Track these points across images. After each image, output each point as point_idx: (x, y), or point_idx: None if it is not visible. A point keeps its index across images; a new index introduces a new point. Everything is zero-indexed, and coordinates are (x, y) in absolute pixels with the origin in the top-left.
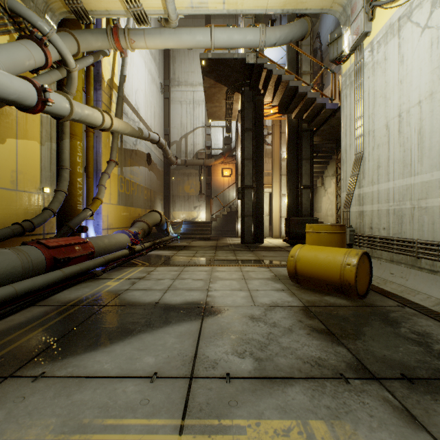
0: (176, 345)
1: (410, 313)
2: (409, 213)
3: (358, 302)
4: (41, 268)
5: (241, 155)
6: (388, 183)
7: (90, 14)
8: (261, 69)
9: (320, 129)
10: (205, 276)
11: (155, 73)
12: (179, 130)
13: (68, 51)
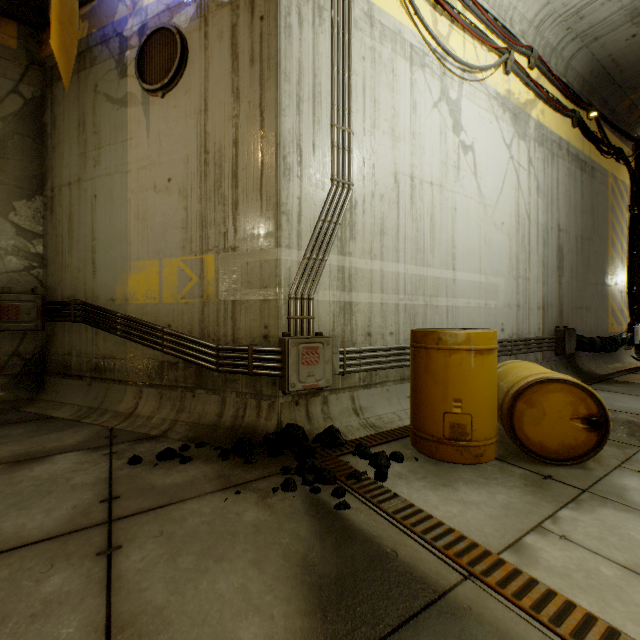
0: None
1: None
2: (422, 311)
3: None
4: None
5: None
6: (398, 266)
7: None
8: None
9: None
10: None
11: None
12: None
13: None
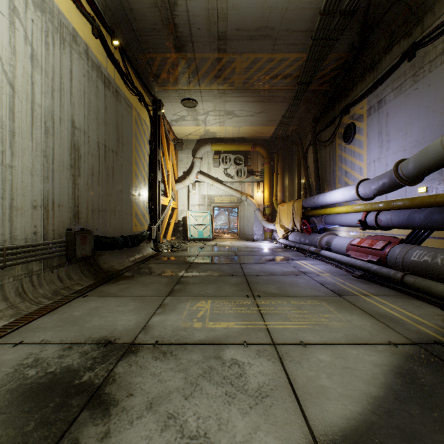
0: (312, 373)
1: None
2: None
3: None
4: None
5: None
6: None
7: None
8: None
9: None
10: None
11: None
12: None
13: None
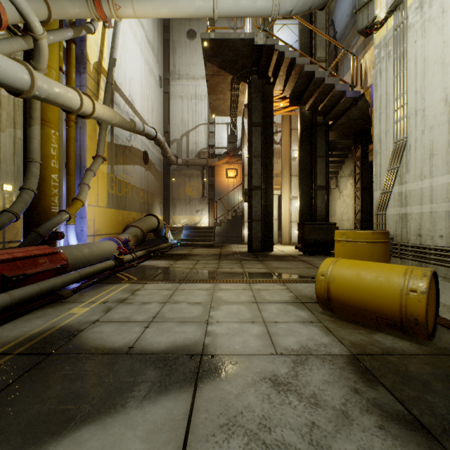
0: None
1: None
2: None
3: (427, 345)
4: None
5: (248, 151)
6: (449, 176)
7: None
8: (271, 51)
9: (338, 122)
10: (205, 297)
11: (153, 63)
12: (179, 128)
13: (31, 11)
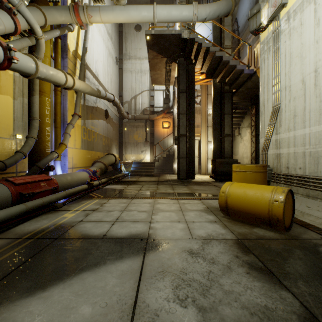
0: (116, 288)
1: None
2: None
3: (285, 234)
4: (7, 202)
5: (177, 110)
6: (304, 130)
7: None
8: (193, 42)
9: (239, 90)
10: (148, 207)
11: (112, 49)
12: (129, 93)
13: (35, 21)
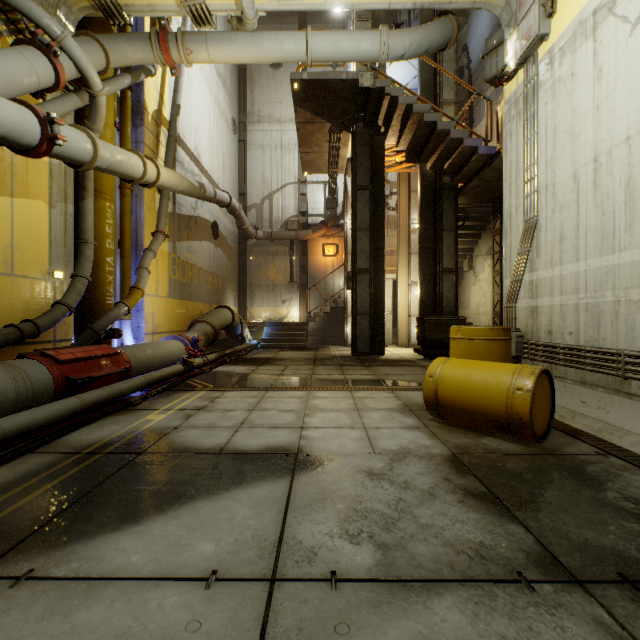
0: (250, 521)
1: (618, 466)
2: (611, 309)
3: (534, 447)
4: (47, 394)
5: (352, 223)
6: (577, 264)
7: (125, 10)
8: (382, 95)
9: (469, 185)
10: (297, 405)
11: (225, 103)
12: (259, 188)
13: (90, 65)
